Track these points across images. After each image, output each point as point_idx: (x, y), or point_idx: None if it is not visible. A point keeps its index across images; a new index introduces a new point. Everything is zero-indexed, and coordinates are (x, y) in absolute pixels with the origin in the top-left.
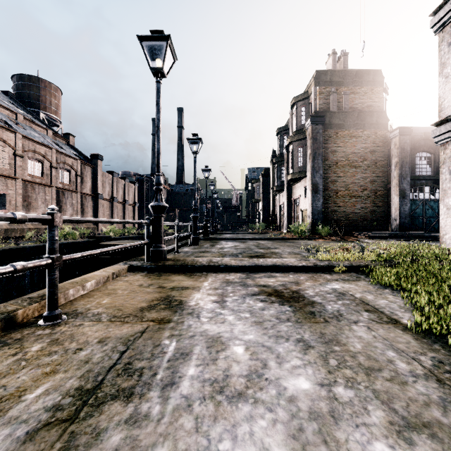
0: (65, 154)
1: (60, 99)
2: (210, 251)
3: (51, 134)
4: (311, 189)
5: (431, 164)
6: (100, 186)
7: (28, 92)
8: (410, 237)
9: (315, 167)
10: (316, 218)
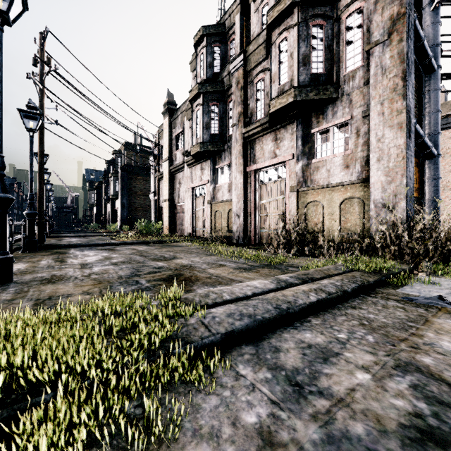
0: None
1: None
2: None
3: None
4: (121, 206)
5: None
6: None
7: None
8: None
9: (123, 194)
10: (123, 221)
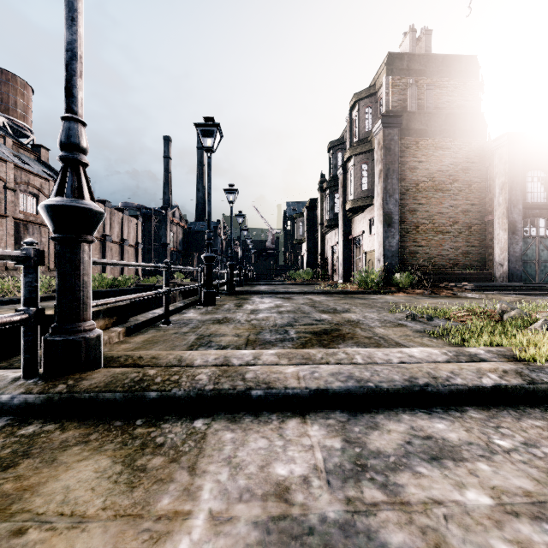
0: (30, 171)
1: (30, 99)
2: (232, 318)
3: (11, 144)
4: (382, 221)
5: (547, 187)
6: None
7: None
8: (529, 290)
9: (388, 189)
10: (389, 262)
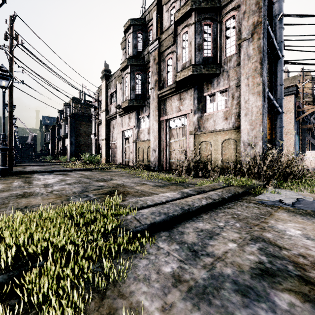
0: None
1: None
2: None
3: None
4: (69, 143)
5: None
6: None
7: None
8: None
9: (71, 135)
10: (72, 154)
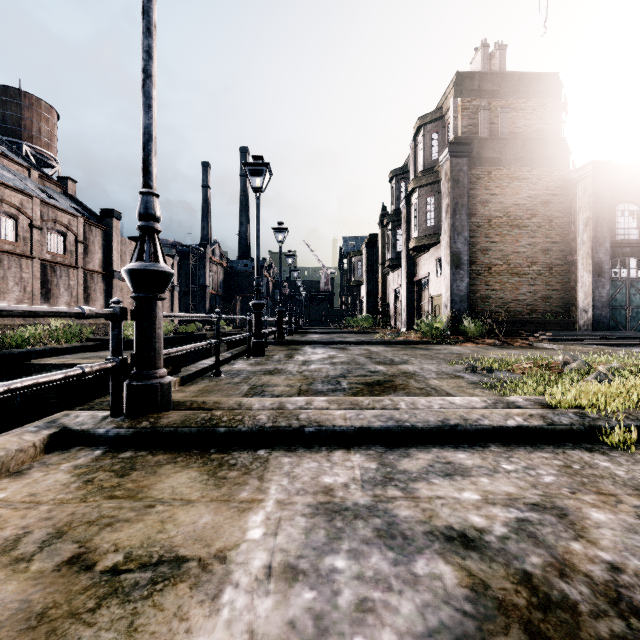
0: (57, 207)
1: (55, 125)
2: (284, 369)
3: (36, 177)
4: (449, 262)
5: (639, 223)
6: (116, 259)
7: (3, 112)
8: (615, 340)
9: (456, 226)
10: (457, 308)
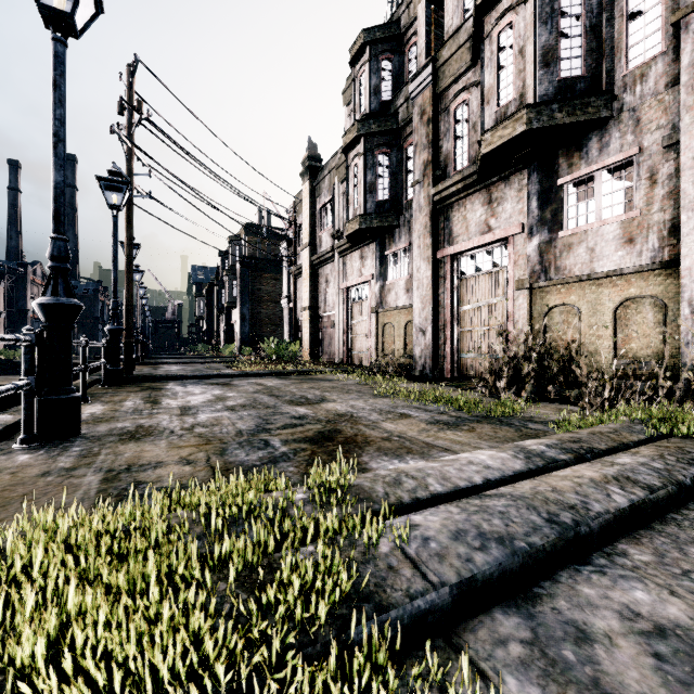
0: None
1: None
2: None
3: None
4: (240, 319)
5: None
6: None
7: None
8: None
9: (243, 301)
10: (244, 341)
